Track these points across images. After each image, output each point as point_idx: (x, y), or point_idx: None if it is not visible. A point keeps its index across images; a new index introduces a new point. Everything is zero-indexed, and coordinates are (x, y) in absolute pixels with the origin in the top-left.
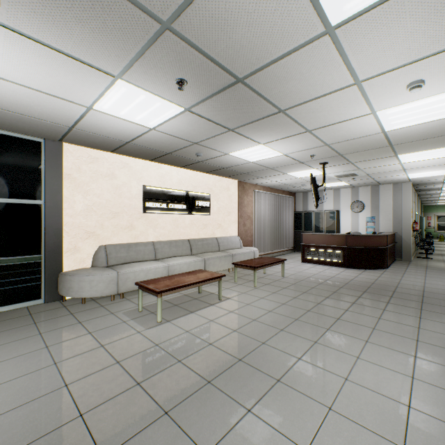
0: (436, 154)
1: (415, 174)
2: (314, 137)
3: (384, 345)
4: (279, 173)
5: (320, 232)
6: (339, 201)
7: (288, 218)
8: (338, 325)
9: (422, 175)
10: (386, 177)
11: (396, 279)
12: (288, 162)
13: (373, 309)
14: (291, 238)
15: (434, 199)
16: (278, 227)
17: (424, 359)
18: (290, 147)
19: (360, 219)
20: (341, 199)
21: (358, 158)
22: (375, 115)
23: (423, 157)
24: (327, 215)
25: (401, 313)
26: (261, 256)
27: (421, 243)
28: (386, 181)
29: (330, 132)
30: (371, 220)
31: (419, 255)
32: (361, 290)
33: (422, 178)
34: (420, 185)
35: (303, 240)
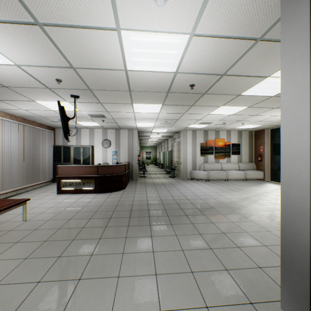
0: (153, 109)
1: (140, 123)
2: (53, 44)
3: (131, 308)
4: (25, 98)
5: (79, 163)
6: (94, 139)
7: (47, 151)
8: (77, 297)
9: (143, 125)
10: (125, 123)
11: (132, 197)
12: (30, 82)
13: (118, 240)
14: (51, 170)
15: (146, 142)
16: (33, 159)
17: (168, 309)
18: (20, 50)
19: (108, 153)
20: (95, 137)
21: (106, 98)
22: (120, 37)
23: (147, 110)
24: (84, 149)
25: (139, 237)
26: (6, 194)
27: (140, 167)
28: (125, 127)
29: (73, 43)
30: (116, 153)
31: (141, 175)
32: (108, 216)
33: (143, 127)
34: (141, 133)
35: (59, 173)
